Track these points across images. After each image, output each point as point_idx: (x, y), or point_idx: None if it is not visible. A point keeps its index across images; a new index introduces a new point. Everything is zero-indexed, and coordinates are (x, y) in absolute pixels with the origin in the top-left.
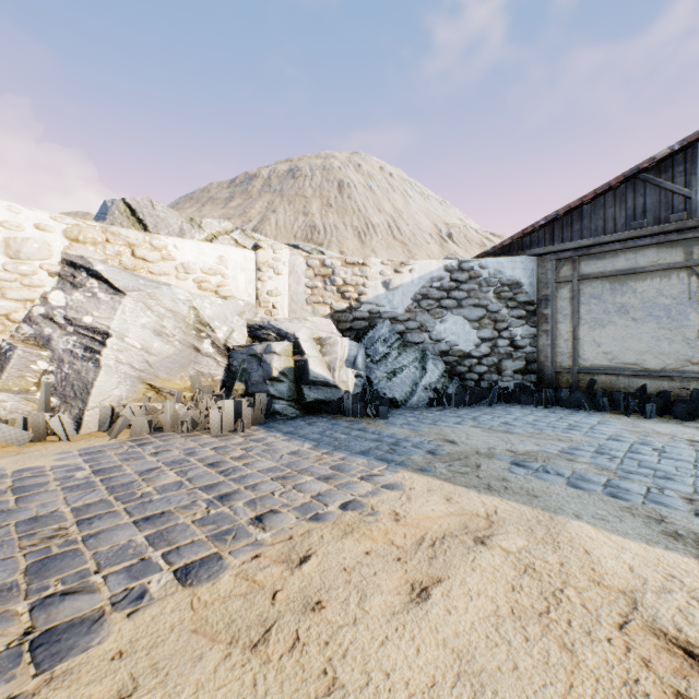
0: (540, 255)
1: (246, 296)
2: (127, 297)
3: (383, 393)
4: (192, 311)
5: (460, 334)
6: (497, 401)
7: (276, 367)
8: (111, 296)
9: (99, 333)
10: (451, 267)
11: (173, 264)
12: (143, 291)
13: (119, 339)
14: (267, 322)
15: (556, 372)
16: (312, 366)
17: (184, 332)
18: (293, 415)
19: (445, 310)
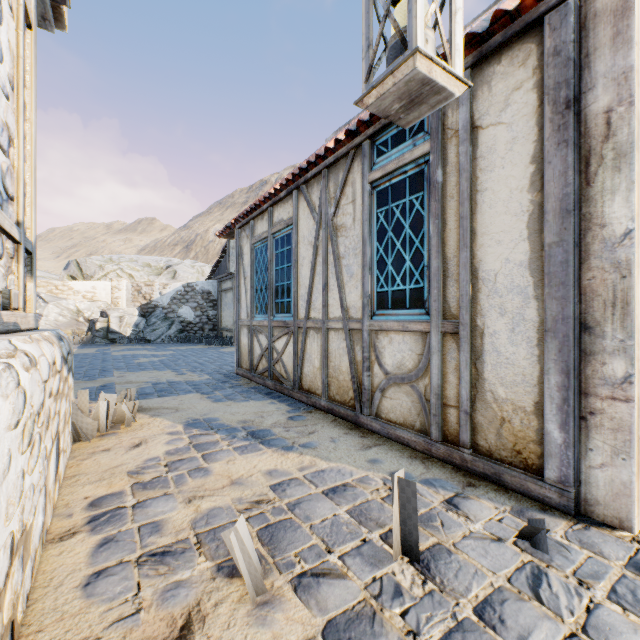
0: (217, 280)
1: (106, 300)
2: (50, 304)
3: (146, 337)
4: (76, 307)
5: (188, 314)
6: (194, 341)
7: (98, 326)
8: (45, 304)
9: (41, 315)
10: (185, 285)
11: (73, 291)
12: (56, 302)
13: (47, 317)
14: (105, 310)
15: (219, 330)
16: (112, 326)
17: (72, 314)
18: (105, 343)
19: (182, 304)
